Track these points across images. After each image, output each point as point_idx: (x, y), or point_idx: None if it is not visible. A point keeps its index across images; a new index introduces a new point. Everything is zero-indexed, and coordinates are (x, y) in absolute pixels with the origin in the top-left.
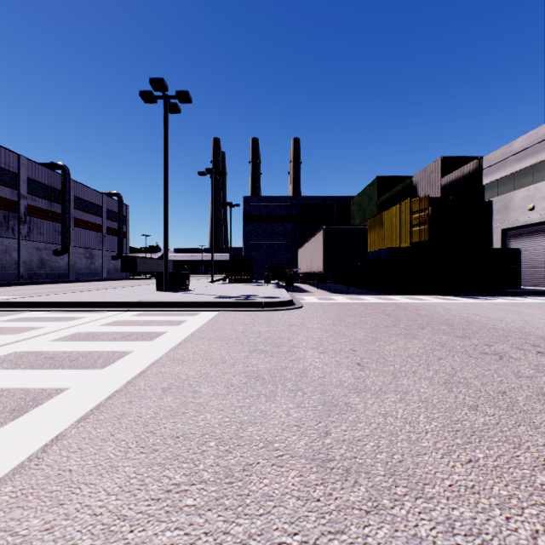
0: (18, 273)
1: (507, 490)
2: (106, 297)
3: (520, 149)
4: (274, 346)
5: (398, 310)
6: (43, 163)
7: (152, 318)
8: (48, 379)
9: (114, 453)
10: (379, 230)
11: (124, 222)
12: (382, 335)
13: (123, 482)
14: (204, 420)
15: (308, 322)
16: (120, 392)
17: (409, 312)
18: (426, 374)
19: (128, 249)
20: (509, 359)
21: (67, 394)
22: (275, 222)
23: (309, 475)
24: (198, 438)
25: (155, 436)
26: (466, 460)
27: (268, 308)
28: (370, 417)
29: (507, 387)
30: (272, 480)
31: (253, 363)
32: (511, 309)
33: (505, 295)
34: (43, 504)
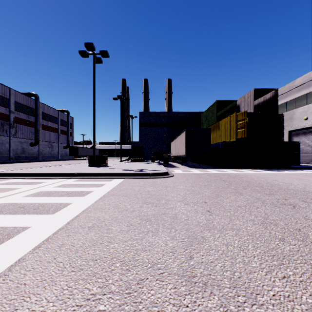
0: (9, 156)
1: (311, 299)
2: (59, 170)
3: (299, 84)
4: (157, 199)
5: (229, 178)
6: (24, 93)
7: (85, 183)
8: (18, 221)
9: (54, 271)
10: (217, 131)
11: (71, 127)
12: (221, 193)
13: (59, 292)
14: (113, 248)
15: (177, 185)
16: (62, 229)
17: (236, 179)
18: (250, 217)
19: (73, 143)
20: (299, 208)
21: (29, 231)
22: (157, 127)
23: (180, 287)
24: (109, 260)
25: (82, 259)
26: (281, 276)
27: (153, 177)
28: (218, 246)
29: (301, 226)
30: (156, 291)
31: (144, 210)
32: (296, 177)
33: (291, 169)
34: (4, 309)
